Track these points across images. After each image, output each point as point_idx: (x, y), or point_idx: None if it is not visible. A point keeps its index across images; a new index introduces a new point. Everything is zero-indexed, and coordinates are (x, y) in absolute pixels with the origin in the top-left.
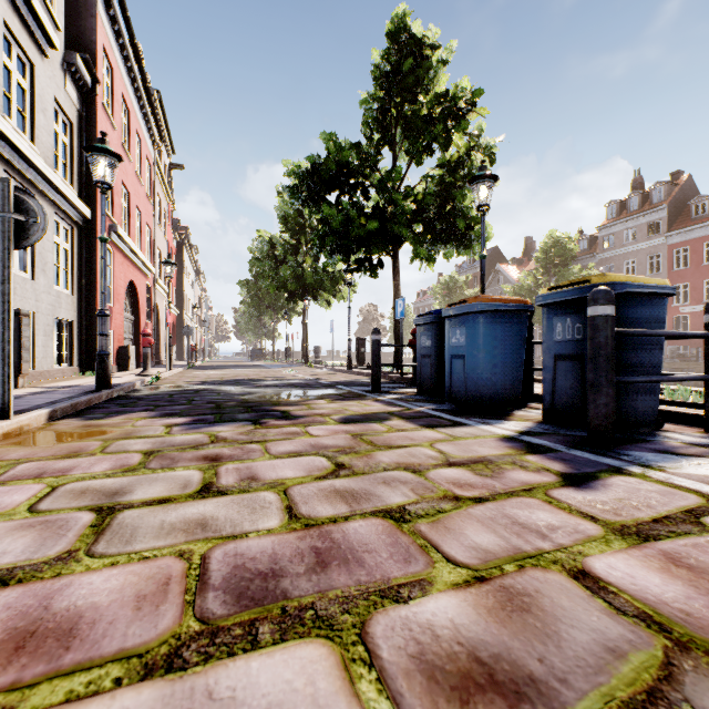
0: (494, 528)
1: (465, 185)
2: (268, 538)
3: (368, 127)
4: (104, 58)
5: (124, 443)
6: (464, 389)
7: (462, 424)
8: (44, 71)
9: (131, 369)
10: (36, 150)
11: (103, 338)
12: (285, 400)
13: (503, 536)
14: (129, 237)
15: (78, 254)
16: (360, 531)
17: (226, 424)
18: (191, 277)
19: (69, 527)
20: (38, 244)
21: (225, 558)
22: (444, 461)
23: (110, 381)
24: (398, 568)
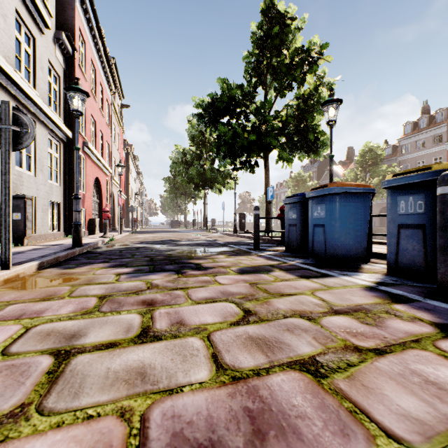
0: (411, 389)
1: (314, 110)
2: (201, 395)
3: (248, 74)
4: (80, 35)
5: (86, 288)
6: (324, 249)
7: (328, 275)
8: (42, 43)
9: (96, 233)
10: (36, 93)
11: (77, 213)
12: (196, 255)
13: (426, 400)
14: (95, 149)
15: (63, 160)
16: (284, 387)
17: (157, 274)
18: (134, 175)
19: (29, 374)
20: (38, 153)
21: (163, 421)
22: (329, 309)
23: (81, 242)
24: (339, 445)
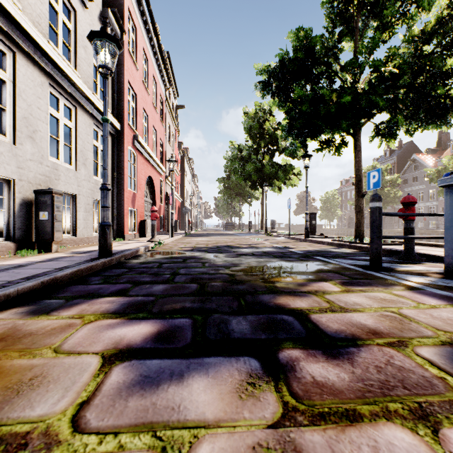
0: None
1: (447, 48)
2: None
3: (330, 22)
4: (130, 19)
5: None
6: None
7: None
8: (85, 18)
9: (148, 236)
10: (76, 73)
11: (104, 210)
12: (278, 280)
13: None
14: (146, 145)
15: (112, 155)
16: None
17: (212, 367)
18: (189, 178)
19: None
20: (79, 144)
21: None
22: None
23: (110, 249)
24: None
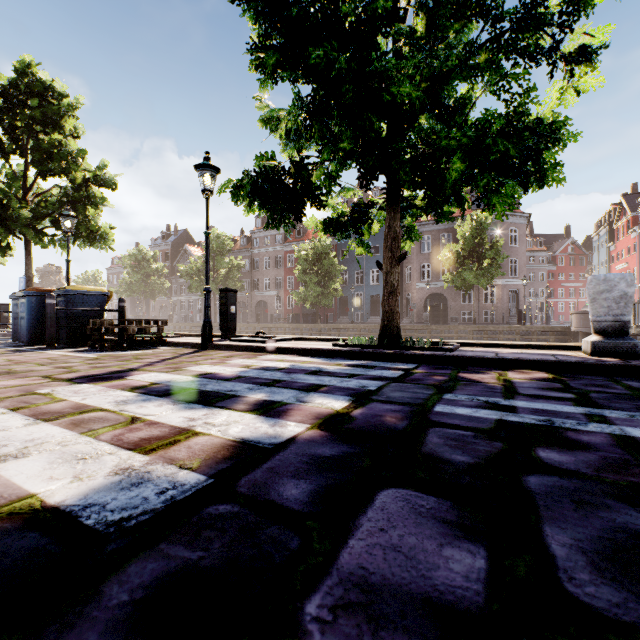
0: None
1: (86, 203)
2: None
3: None
4: None
5: None
6: (25, 335)
7: (3, 348)
8: None
9: None
10: None
11: None
12: None
13: None
14: None
15: None
16: None
17: None
18: None
19: None
20: None
21: None
22: None
23: None
24: None
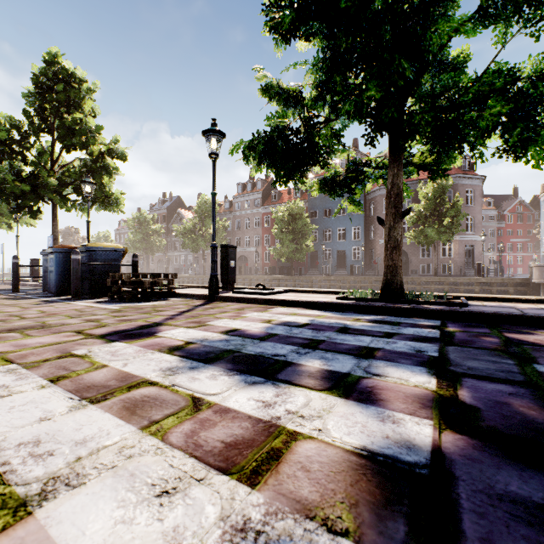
0: None
1: (102, 172)
2: None
3: (29, 114)
4: None
5: None
6: (54, 286)
7: (35, 299)
8: None
9: None
10: None
11: None
12: None
13: None
14: None
15: None
16: None
17: None
18: None
19: None
20: None
21: None
22: None
23: None
24: None
